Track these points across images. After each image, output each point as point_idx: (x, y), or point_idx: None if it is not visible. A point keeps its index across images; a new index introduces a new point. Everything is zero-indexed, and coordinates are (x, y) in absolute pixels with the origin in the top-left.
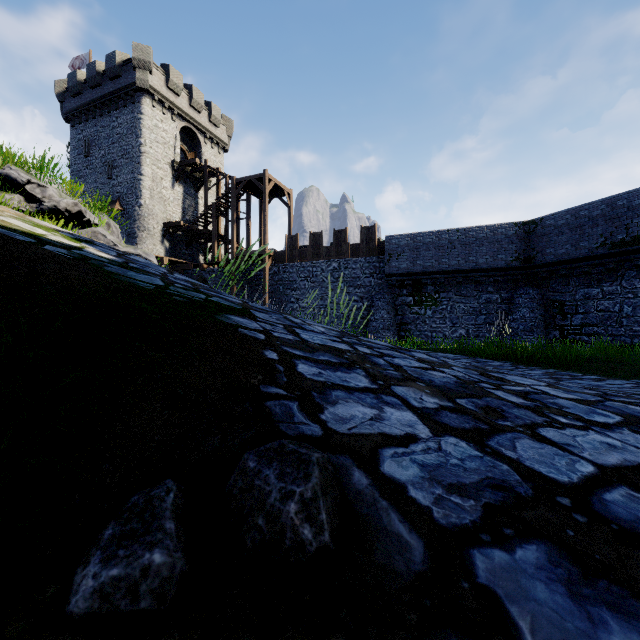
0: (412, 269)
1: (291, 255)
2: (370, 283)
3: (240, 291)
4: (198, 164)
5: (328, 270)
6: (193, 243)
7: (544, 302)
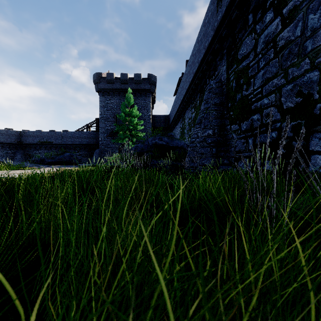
0: None
1: None
2: None
3: None
4: None
5: None
6: None
7: (25, 154)
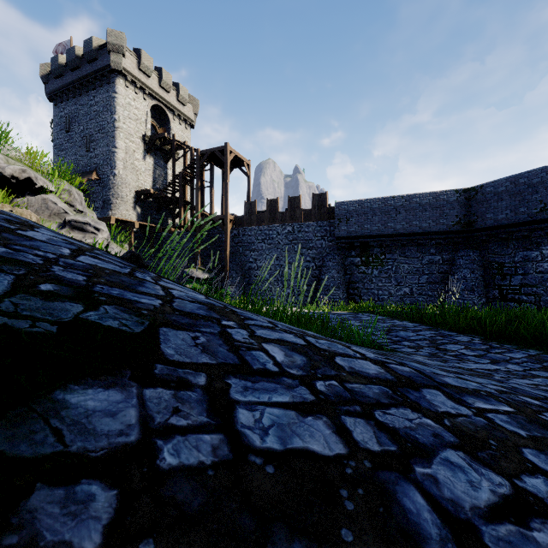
0: (360, 232)
1: (250, 219)
2: (321, 245)
3: (204, 252)
4: (167, 138)
5: (283, 233)
6: (163, 209)
7: (484, 263)
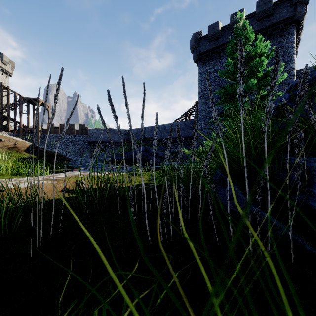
0: (97, 140)
1: (50, 131)
2: (83, 144)
3: None
4: None
5: (67, 138)
6: None
7: None
